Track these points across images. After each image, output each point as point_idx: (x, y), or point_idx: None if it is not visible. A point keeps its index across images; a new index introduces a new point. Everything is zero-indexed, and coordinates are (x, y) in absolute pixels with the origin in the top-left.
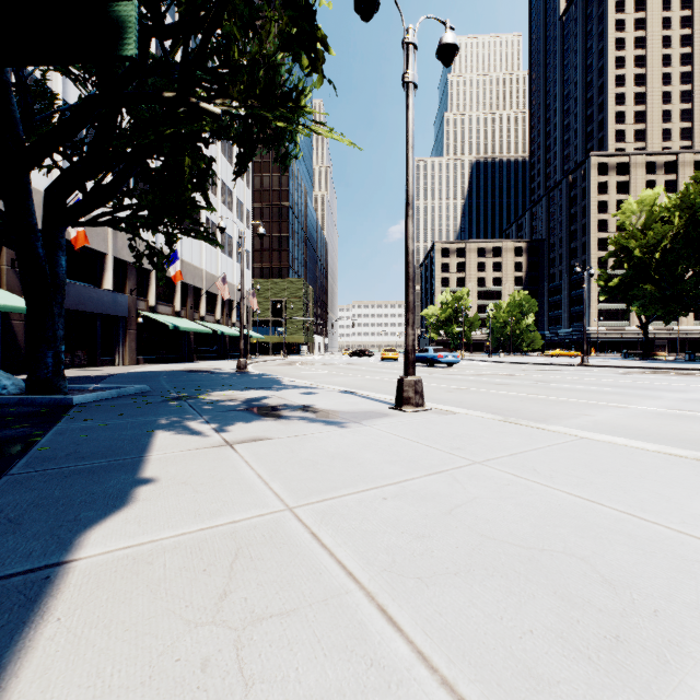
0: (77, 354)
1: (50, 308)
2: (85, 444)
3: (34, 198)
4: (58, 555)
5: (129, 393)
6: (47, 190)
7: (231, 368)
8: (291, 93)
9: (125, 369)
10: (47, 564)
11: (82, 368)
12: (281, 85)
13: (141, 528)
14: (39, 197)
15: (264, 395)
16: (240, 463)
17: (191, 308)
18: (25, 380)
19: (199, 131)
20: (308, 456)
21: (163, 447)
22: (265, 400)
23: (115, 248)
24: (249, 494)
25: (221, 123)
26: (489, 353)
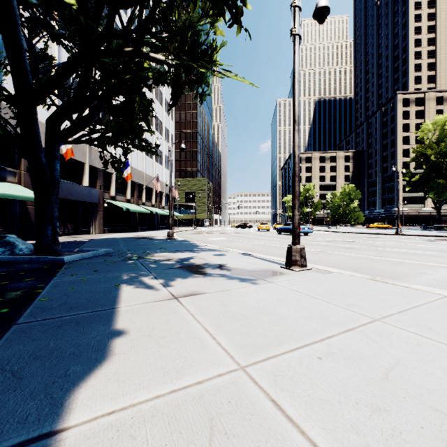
0: (66, 227)
1: (50, 198)
2: (73, 296)
3: (40, 128)
4: (50, 421)
5: (100, 254)
6: (48, 120)
7: (163, 235)
8: (208, 50)
9: (96, 236)
10: (40, 434)
11: (70, 235)
12: (201, 44)
13: (120, 388)
14: (44, 127)
15: (189, 256)
16: (187, 316)
17: (137, 197)
18: (34, 245)
19: (145, 79)
20: (238, 310)
21: (128, 300)
22: (191, 260)
23: (90, 159)
24: (203, 350)
25: (160, 73)
26: (329, 226)
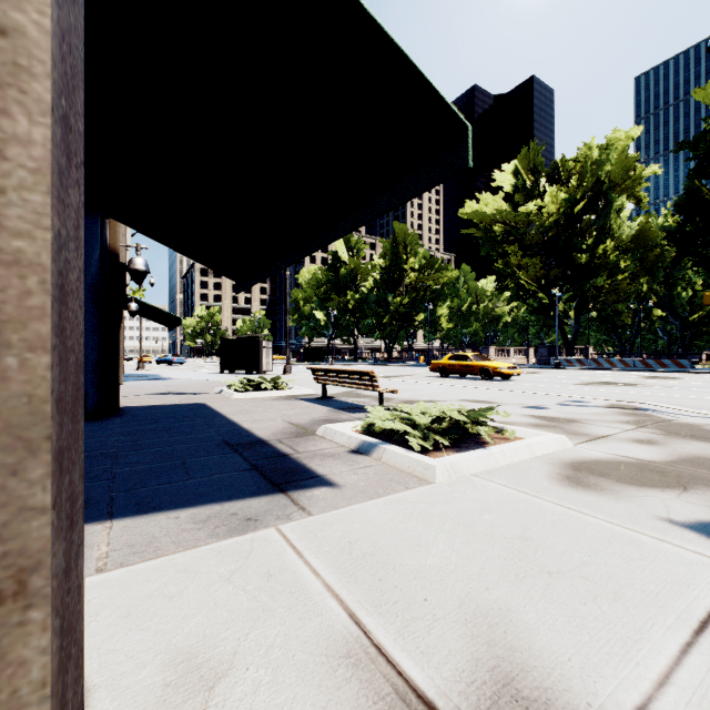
0: None
1: None
2: None
3: None
4: None
5: None
6: None
7: None
8: None
9: None
10: None
11: None
12: None
13: None
14: None
15: None
16: None
17: None
18: None
19: None
20: None
21: None
22: None
23: None
24: None
25: None
26: None
